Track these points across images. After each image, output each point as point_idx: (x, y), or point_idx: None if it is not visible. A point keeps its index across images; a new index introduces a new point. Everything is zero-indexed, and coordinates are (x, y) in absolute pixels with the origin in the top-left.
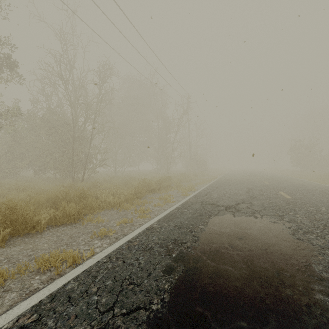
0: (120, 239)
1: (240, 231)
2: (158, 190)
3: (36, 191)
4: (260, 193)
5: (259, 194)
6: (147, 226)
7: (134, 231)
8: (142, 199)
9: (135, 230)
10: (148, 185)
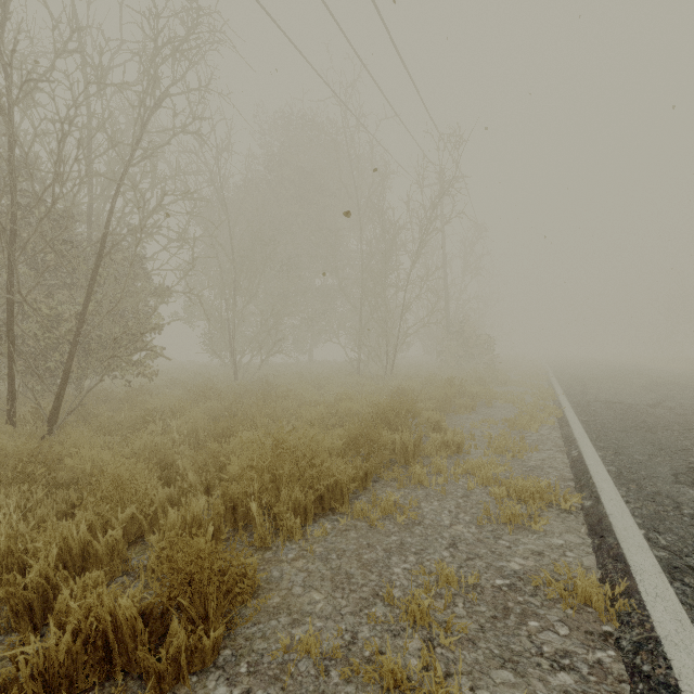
0: None
1: None
2: (361, 486)
3: None
4: None
5: None
6: None
7: None
8: (204, 686)
9: None
10: (306, 469)
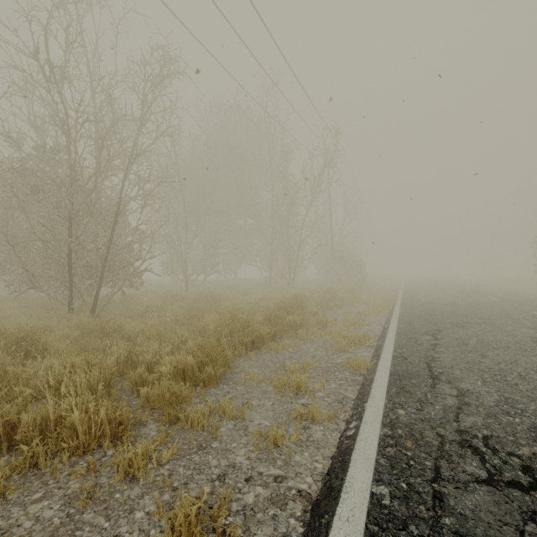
0: None
1: None
2: (272, 339)
3: None
4: None
5: None
6: None
7: None
8: (219, 386)
9: None
10: (246, 328)
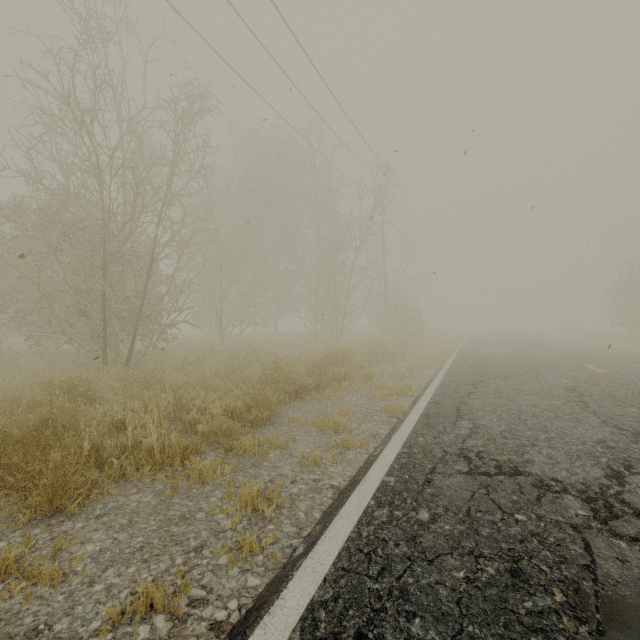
0: None
1: None
2: (315, 390)
3: None
4: (629, 410)
5: (633, 417)
6: None
7: None
8: (265, 427)
9: None
10: (289, 379)
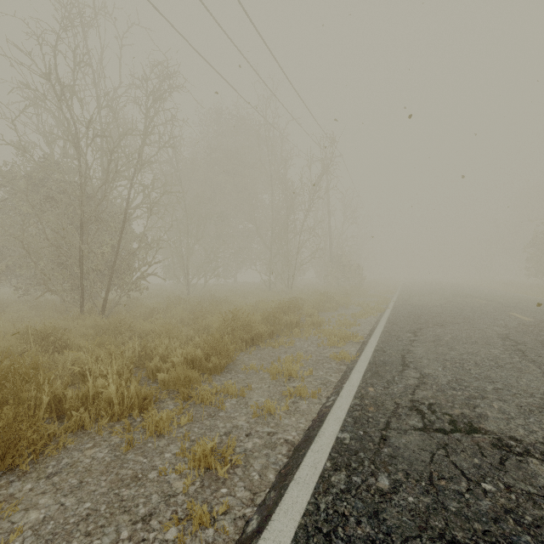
0: None
1: None
2: (270, 337)
3: None
4: None
5: None
6: None
7: None
8: (223, 374)
9: None
10: (246, 327)
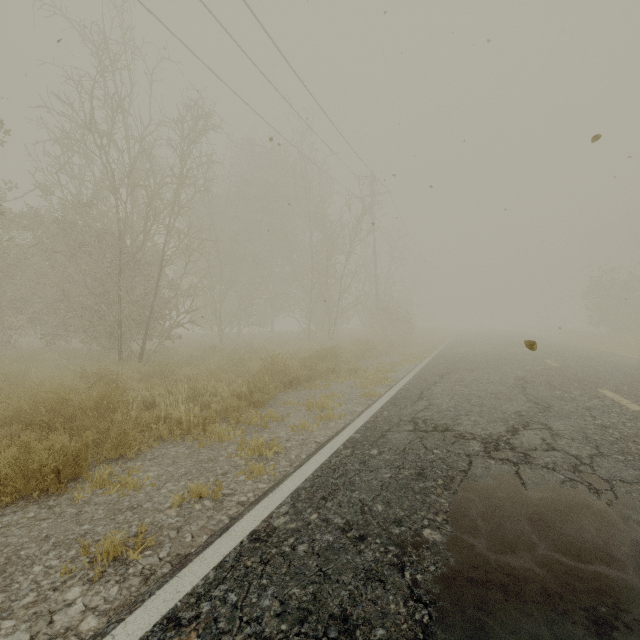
0: (145, 601)
1: (577, 571)
2: (307, 381)
3: (3, 389)
4: (555, 392)
5: (554, 397)
6: (256, 523)
7: (209, 551)
8: (265, 407)
9: (215, 541)
10: (284, 371)
